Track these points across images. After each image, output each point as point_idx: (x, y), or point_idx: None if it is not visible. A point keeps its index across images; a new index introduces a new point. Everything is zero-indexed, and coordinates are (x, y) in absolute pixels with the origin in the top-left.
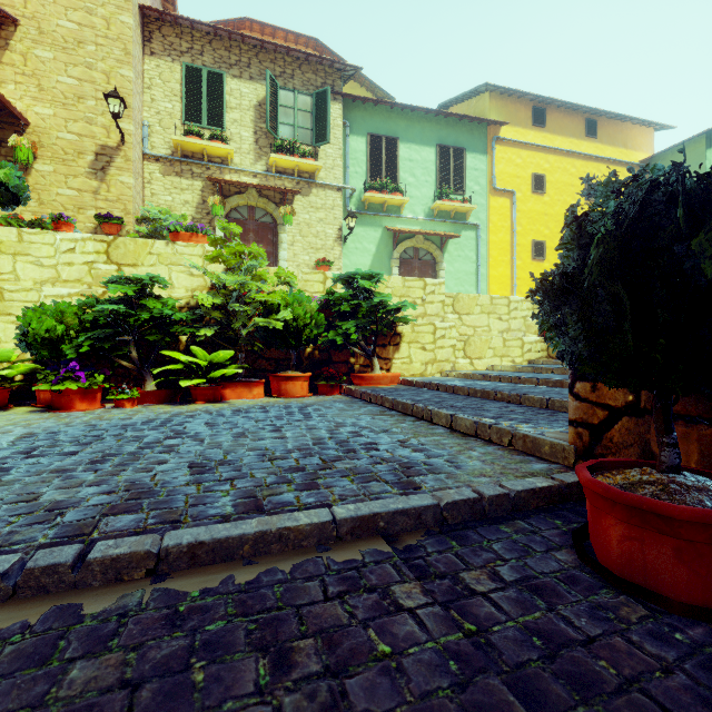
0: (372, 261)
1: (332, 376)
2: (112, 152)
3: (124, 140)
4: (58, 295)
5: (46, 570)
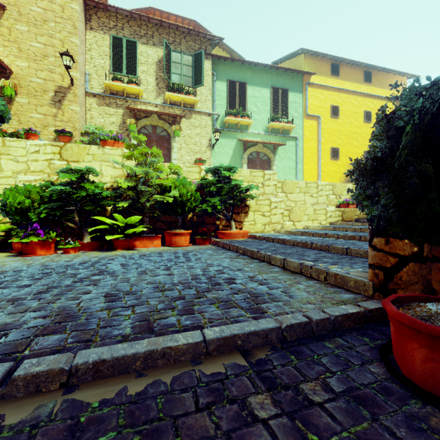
0: (230, 160)
1: (204, 233)
2: (66, 91)
3: (73, 83)
4: (27, 180)
5: None
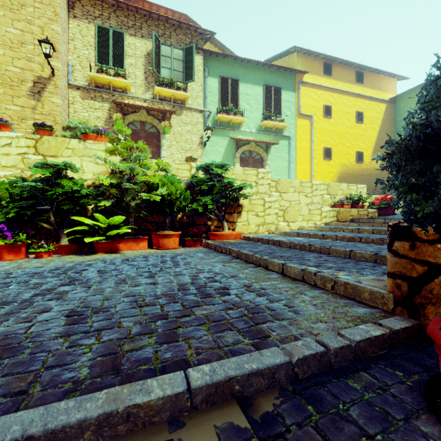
0: (222, 159)
1: (195, 234)
2: (46, 81)
3: (53, 73)
4: None
5: None
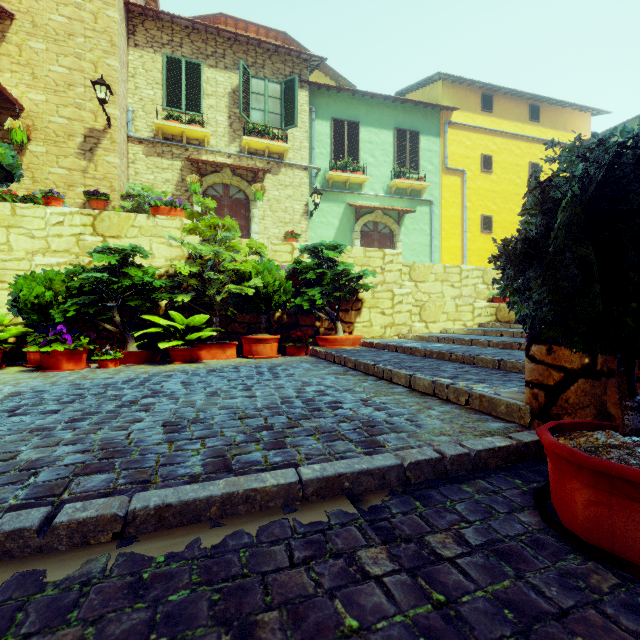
0: (335, 234)
1: (299, 338)
2: (100, 135)
3: (110, 124)
4: (48, 264)
5: (11, 534)
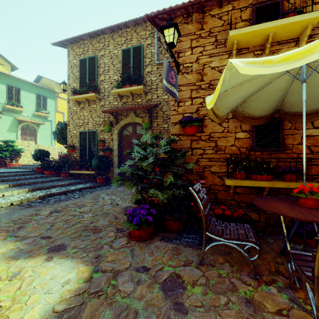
0: (9, 128)
1: (0, 164)
2: None
3: None
4: None
5: None
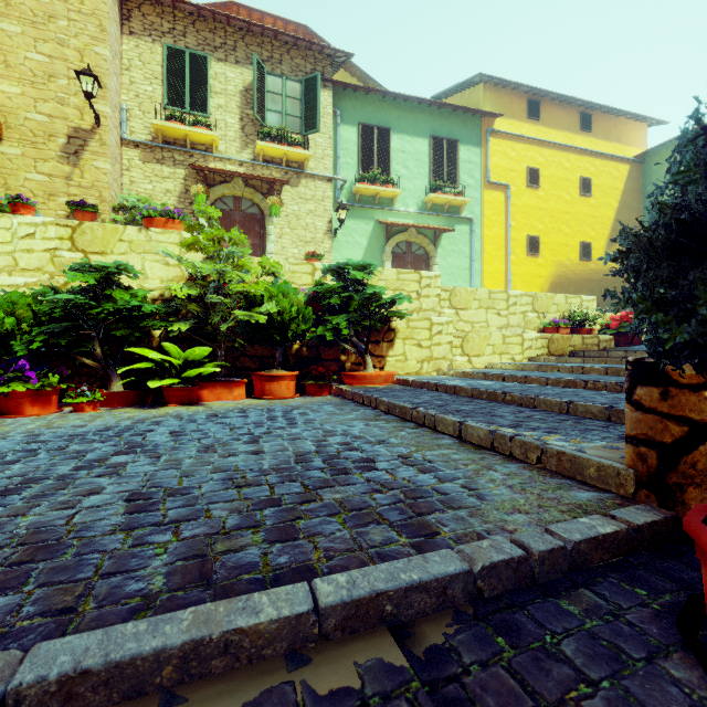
0: (363, 256)
1: (321, 375)
2: (86, 136)
3: (99, 123)
4: (13, 285)
5: None
